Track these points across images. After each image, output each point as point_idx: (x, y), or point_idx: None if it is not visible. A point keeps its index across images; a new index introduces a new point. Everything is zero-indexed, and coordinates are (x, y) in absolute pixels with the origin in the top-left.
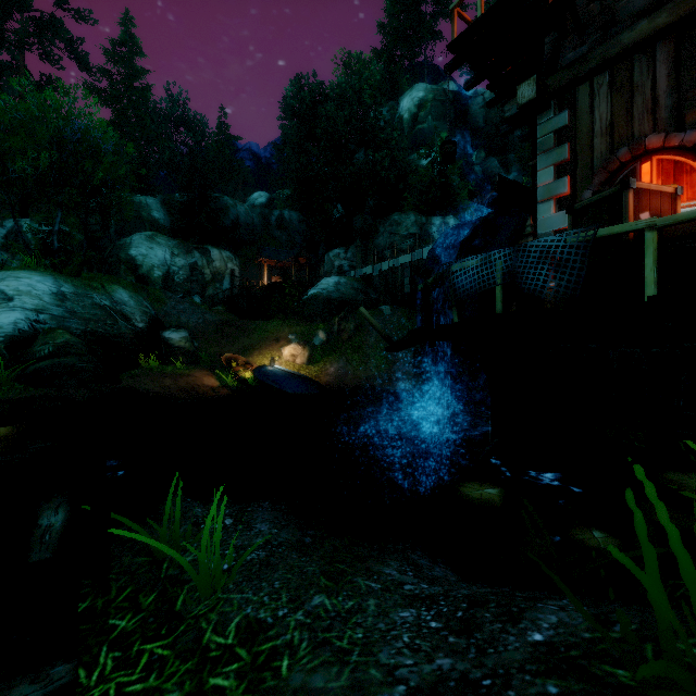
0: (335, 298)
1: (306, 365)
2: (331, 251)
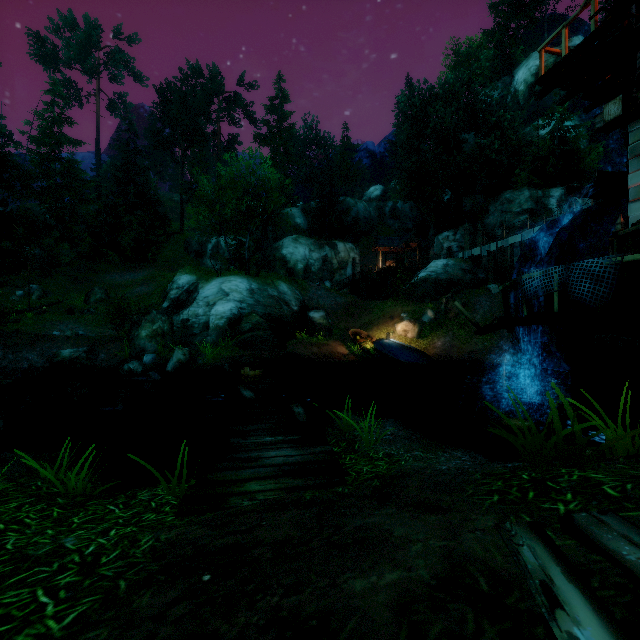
0: (443, 279)
1: (415, 339)
2: (440, 235)
